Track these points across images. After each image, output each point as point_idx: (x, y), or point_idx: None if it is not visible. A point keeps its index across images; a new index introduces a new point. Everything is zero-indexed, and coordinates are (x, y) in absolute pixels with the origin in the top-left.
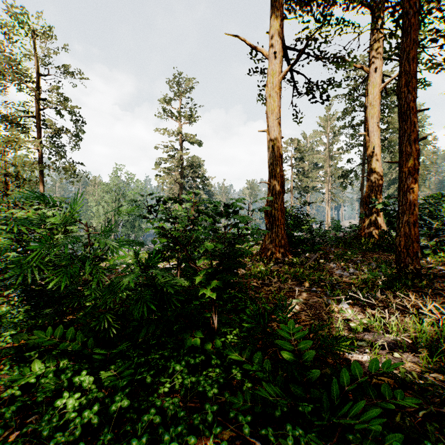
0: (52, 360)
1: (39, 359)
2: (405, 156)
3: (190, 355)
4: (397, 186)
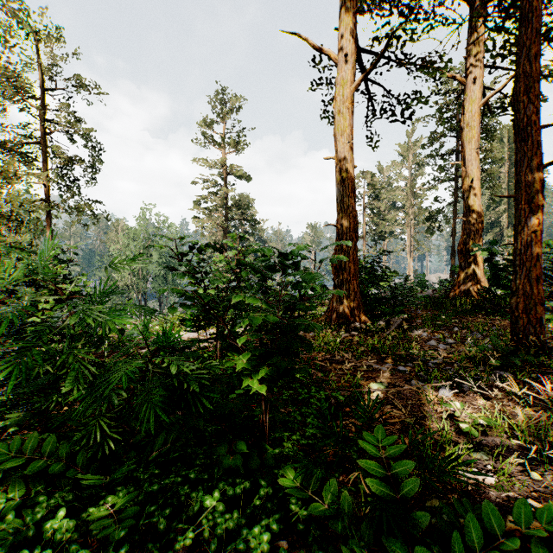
0: (20, 487)
1: (6, 480)
2: (523, 188)
3: (228, 481)
4: (497, 231)
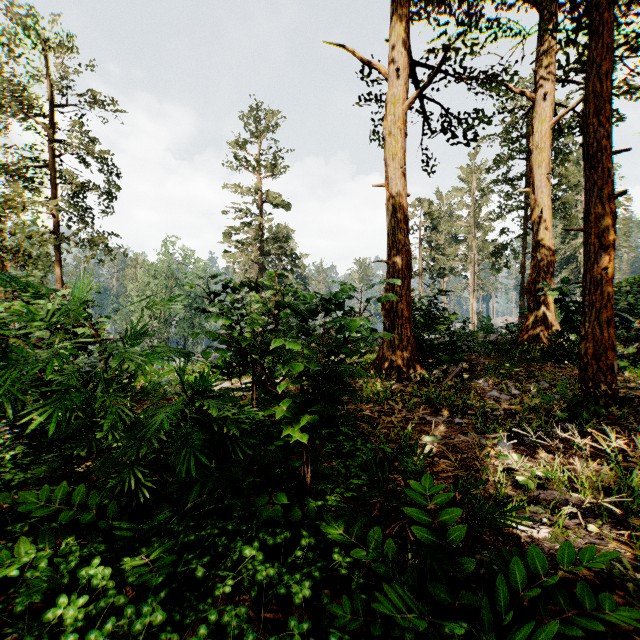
0: (49, 538)
1: (31, 533)
2: (593, 221)
3: (268, 531)
4: (573, 268)
